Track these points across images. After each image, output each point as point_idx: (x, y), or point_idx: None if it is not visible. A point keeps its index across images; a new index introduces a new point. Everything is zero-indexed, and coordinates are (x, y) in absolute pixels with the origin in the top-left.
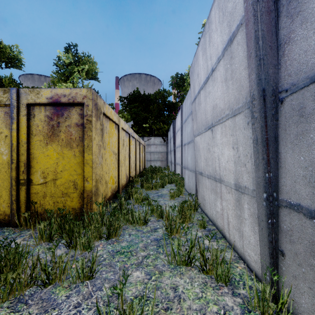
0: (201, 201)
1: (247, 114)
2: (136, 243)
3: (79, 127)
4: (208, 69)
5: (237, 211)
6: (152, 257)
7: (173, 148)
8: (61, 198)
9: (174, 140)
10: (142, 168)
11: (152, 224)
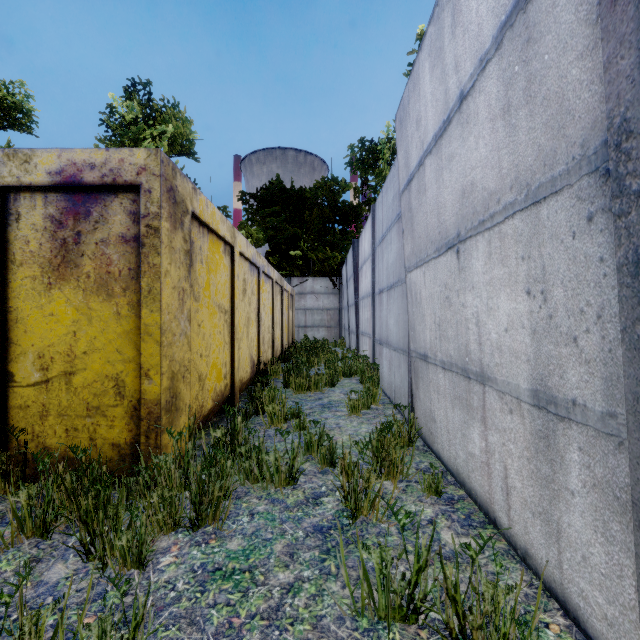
0: (424, 422)
1: (589, 192)
2: (266, 542)
3: (130, 244)
4: (450, 98)
5: (542, 466)
6: (308, 590)
7: (355, 300)
8: (84, 420)
9: (357, 282)
10: (289, 343)
11: (308, 481)
